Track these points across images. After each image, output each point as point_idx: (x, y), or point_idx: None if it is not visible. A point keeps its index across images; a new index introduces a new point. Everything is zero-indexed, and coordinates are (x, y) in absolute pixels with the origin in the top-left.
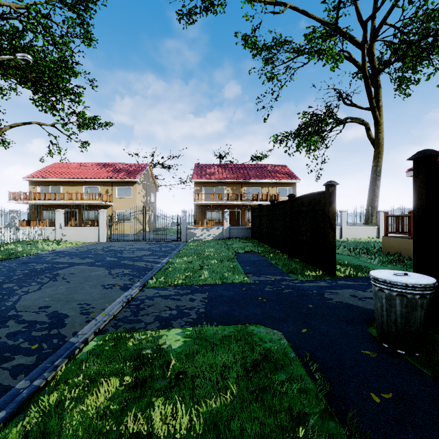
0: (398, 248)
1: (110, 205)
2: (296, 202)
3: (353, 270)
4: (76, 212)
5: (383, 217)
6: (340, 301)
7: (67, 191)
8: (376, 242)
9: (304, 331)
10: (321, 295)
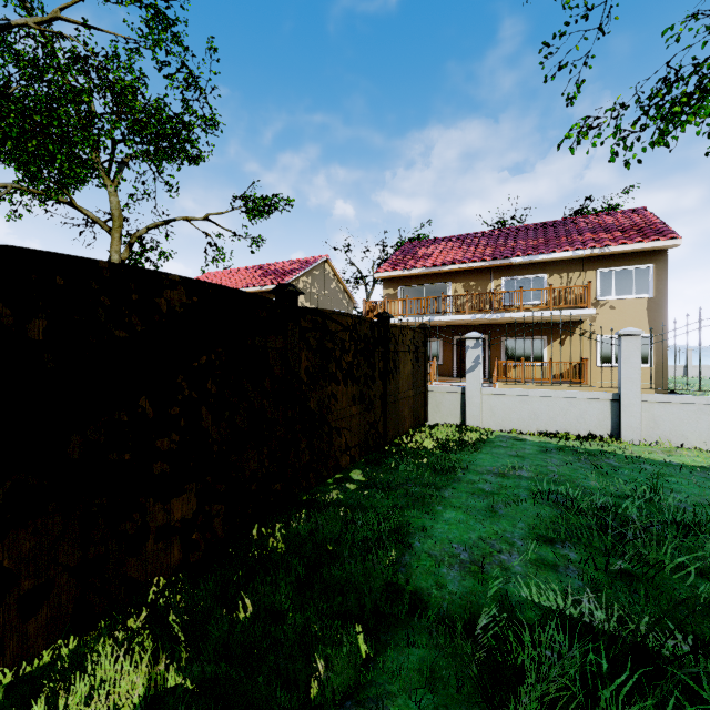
0: None
1: None
2: None
3: None
4: None
5: None
6: None
7: None
8: None
9: None
10: None
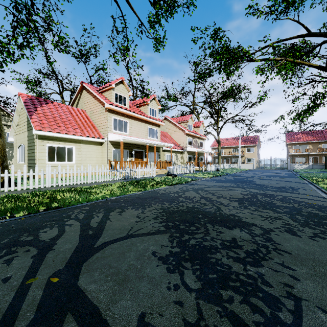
0: None
1: (243, 156)
2: None
3: None
4: (229, 159)
5: None
6: None
7: (229, 151)
8: None
9: None
10: None
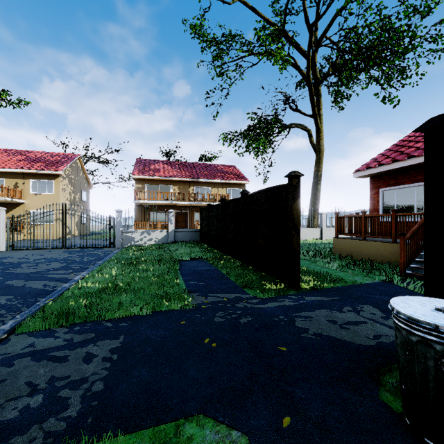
0: (349, 250)
1: (20, 203)
2: (251, 199)
3: (317, 279)
4: None
5: (325, 218)
6: (319, 333)
7: None
8: (322, 243)
9: (288, 424)
10: (291, 323)
